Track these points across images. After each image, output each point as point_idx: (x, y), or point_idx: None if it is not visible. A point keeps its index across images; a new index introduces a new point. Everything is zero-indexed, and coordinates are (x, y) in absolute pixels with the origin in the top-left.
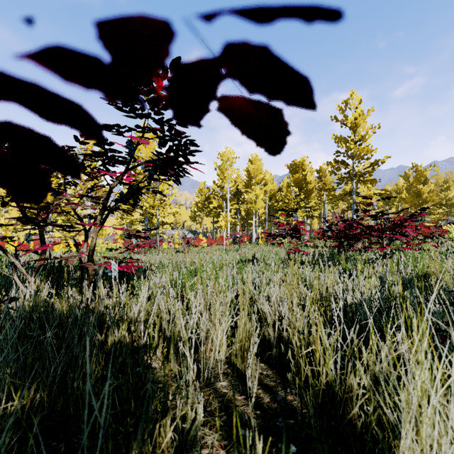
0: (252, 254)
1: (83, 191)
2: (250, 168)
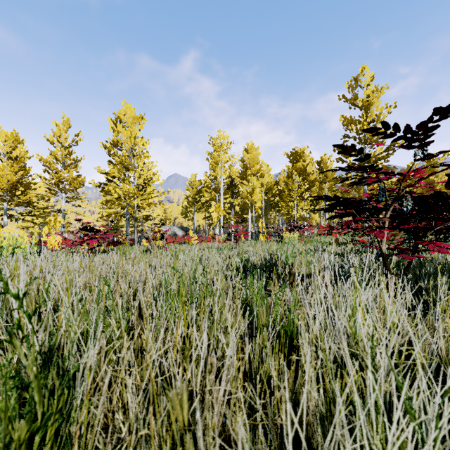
0: (265, 256)
1: (55, 181)
2: (246, 158)
